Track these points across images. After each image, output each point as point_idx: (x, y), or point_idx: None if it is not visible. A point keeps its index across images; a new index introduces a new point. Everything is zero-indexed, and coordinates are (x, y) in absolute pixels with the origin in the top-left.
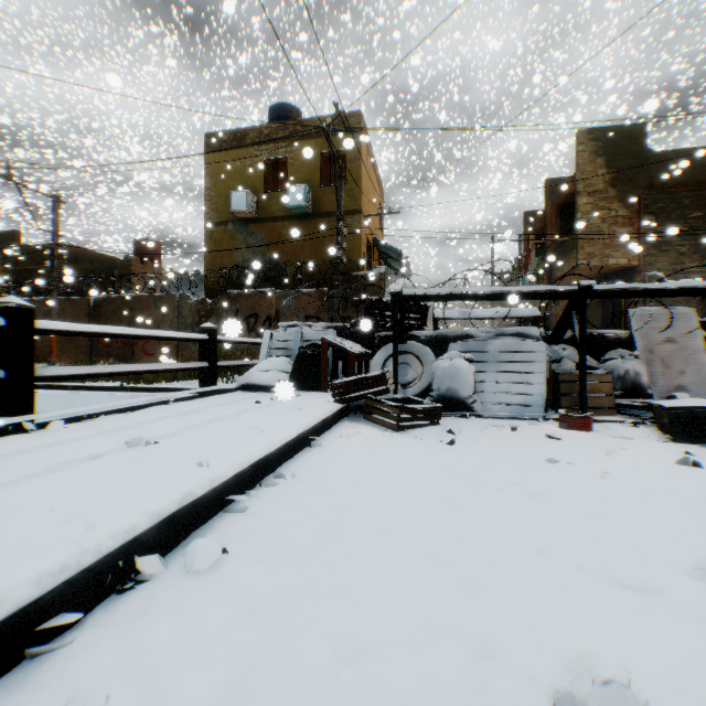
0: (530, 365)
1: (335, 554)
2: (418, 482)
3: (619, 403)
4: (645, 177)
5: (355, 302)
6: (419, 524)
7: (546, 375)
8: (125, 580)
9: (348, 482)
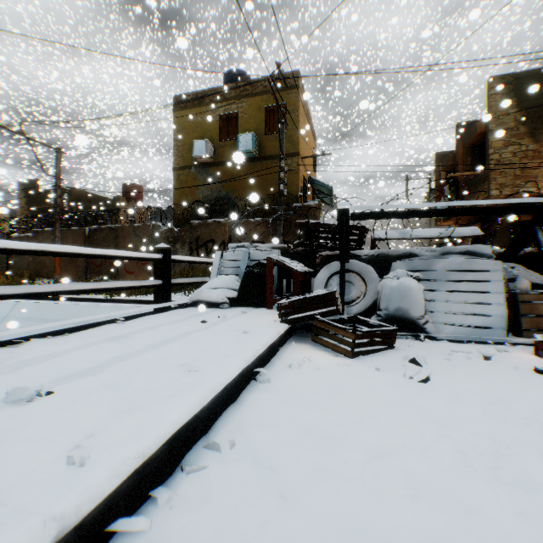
0: (484, 284)
1: None
2: (420, 470)
3: None
4: None
5: (298, 225)
6: None
7: (504, 295)
8: None
9: (310, 463)
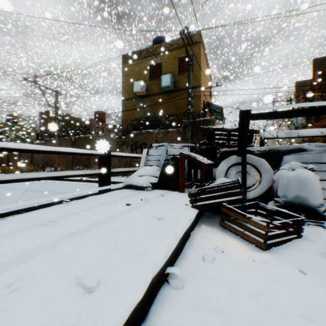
0: None
1: None
2: None
3: None
4: None
5: (202, 129)
6: None
7: None
8: None
9: None
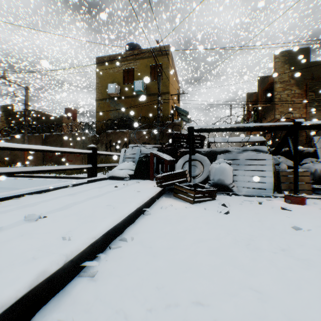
0: (263, 166)
1: None
2: (215, 246)
3: (313, 187)
4: (309, 73)
5: (167, 134)
6: (227, 294)
7: (273, 172)
8: None
9: (167, 245)
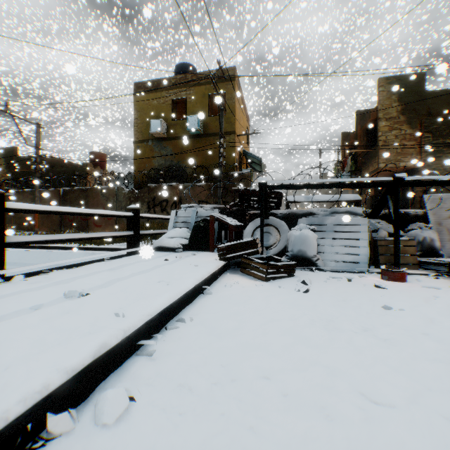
0: (356, 234)
1: (228, 403)
2: (288, 326)
3: (420, 260)
4: (425, 107)
5: (233, 191)
6: (296, 369)
7: (368, 241)
8: (35, 439)
9: (233, 326)
